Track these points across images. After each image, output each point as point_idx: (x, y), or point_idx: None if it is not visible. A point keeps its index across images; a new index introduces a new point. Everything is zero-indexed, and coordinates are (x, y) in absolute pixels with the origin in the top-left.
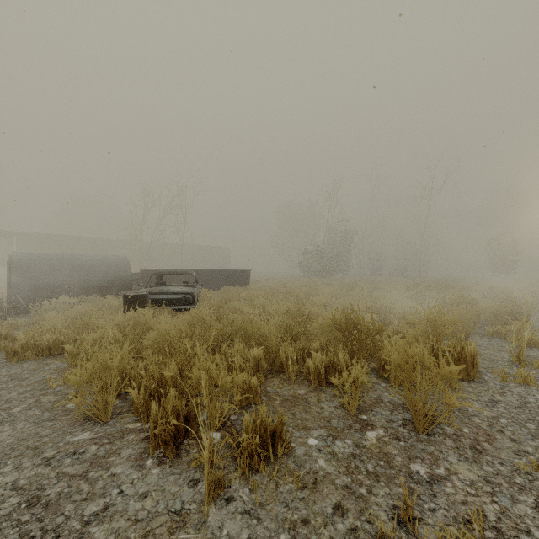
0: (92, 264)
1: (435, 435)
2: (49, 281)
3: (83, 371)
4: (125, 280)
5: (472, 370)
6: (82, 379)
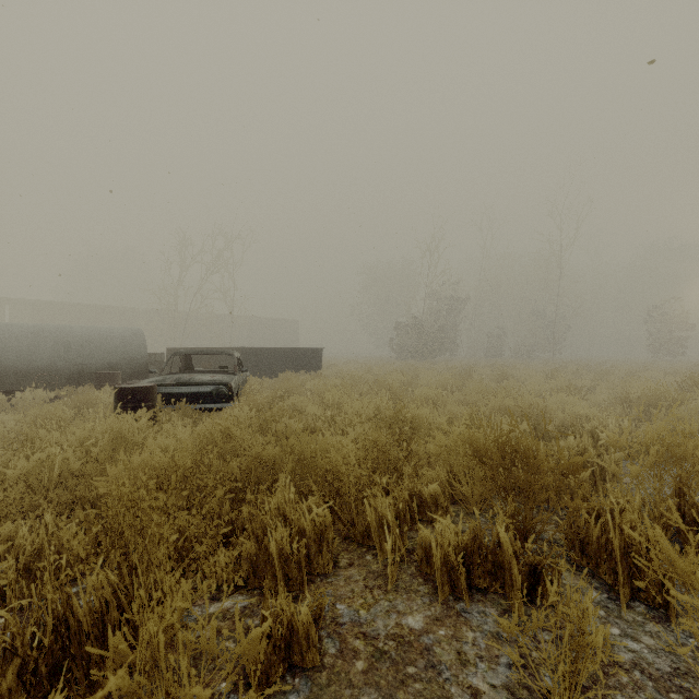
0: (87, 340)
1: None
2: (18, 365)
3: None
4: (137, 364)
5: None
6: None
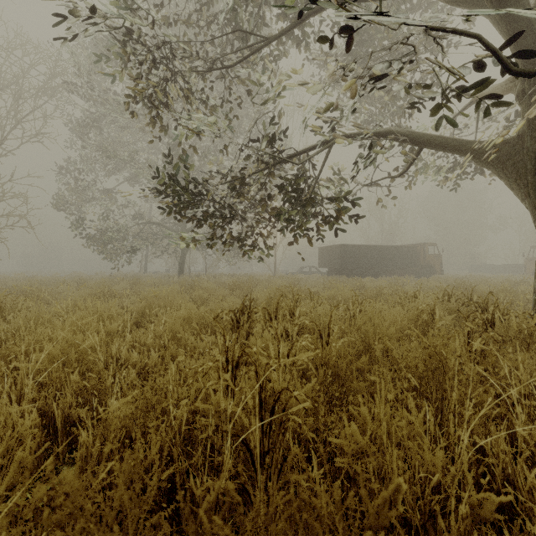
0: None
1: None
2: None
3: None
4: None
5: None
6: None
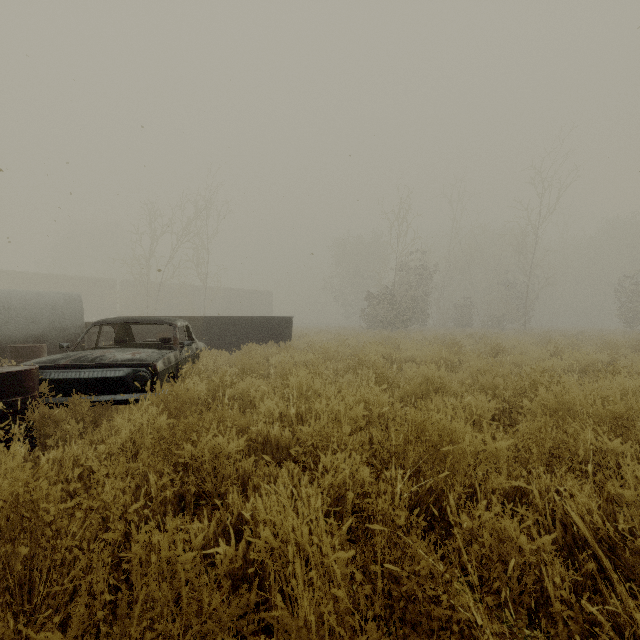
0: (5, 307)
1: None
2: None
3: None
4: (69, 335)
5: None
6: None
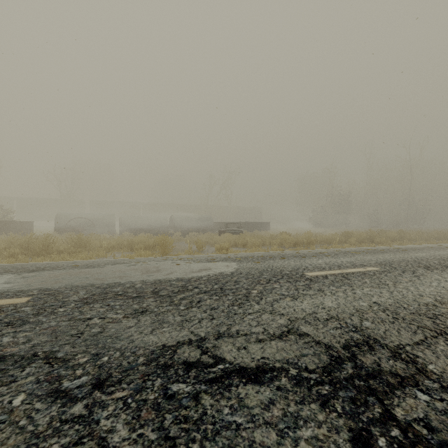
0: (199, 220)
1: (288, 249)
2: (186, 226)
3: (226, 238)
4: (211, 227)
5: (313, 245)
6: (226, 240)
